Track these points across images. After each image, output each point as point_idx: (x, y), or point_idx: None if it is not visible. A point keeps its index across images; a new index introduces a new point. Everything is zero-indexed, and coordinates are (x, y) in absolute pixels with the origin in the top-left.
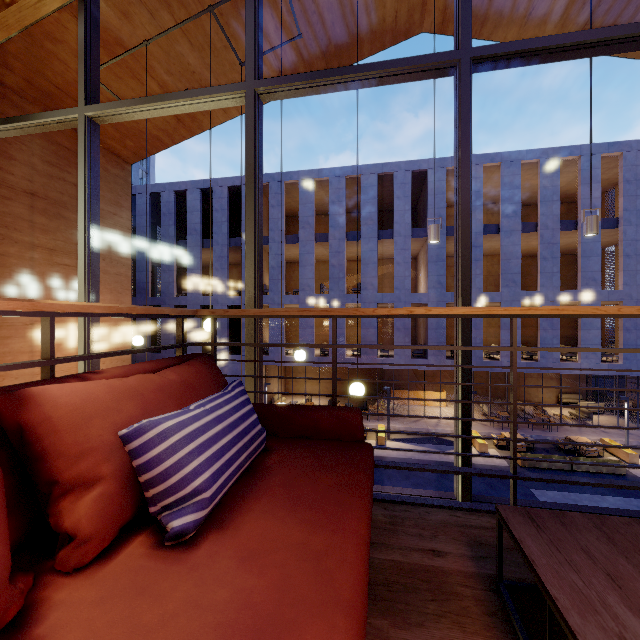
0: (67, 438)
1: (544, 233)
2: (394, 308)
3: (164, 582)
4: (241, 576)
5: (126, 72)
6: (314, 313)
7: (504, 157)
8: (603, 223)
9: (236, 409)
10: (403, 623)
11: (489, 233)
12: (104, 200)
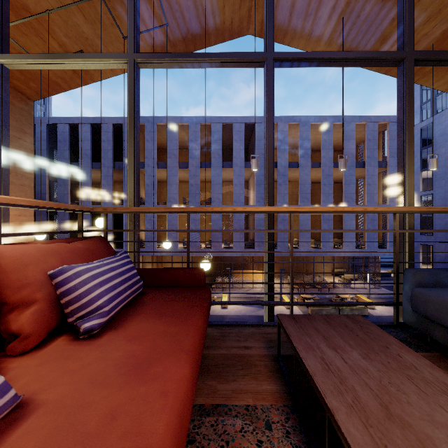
0: (12, 276)
1: (324, 169)
2: (224, 207)
3: (81, 353)
4: (128, 346)
5: (31, 31)
6: (175, 210)
7: (301, 119)
8: (356, 164)
9: (123, 265)
10: (224, 381)
11: (293, 167)
12: (10, 127)
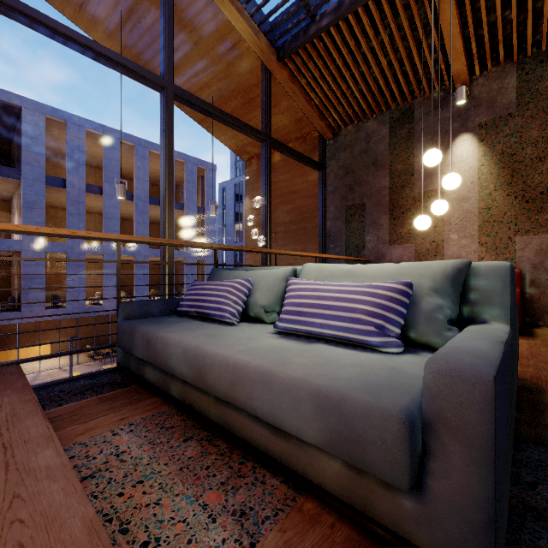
0: None
1: (138, 203)
2: None
3: None
4: None
5: None
6: None
7: (106, 130)
8: (176, 205)
9: None
10: None
11: (93, 192)
12: None
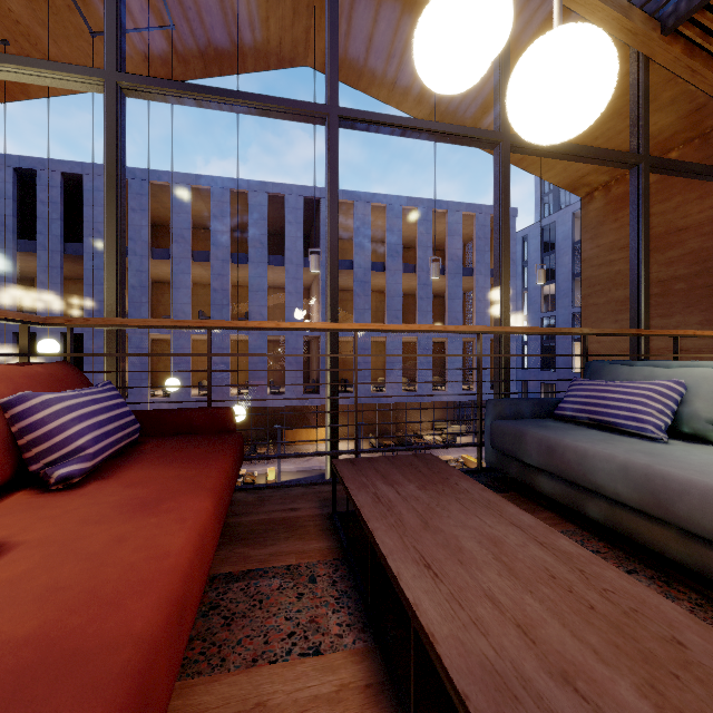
0: None
1: (421, 275)
2: (264, 322)
3: (59, 502)
4: (128, 491)
5: None
6: (189, 324)
7: (389, 199)
8: (463, 271)
9: (110, 398)
10: (261, 546)
11: (377, 270)
12: None
